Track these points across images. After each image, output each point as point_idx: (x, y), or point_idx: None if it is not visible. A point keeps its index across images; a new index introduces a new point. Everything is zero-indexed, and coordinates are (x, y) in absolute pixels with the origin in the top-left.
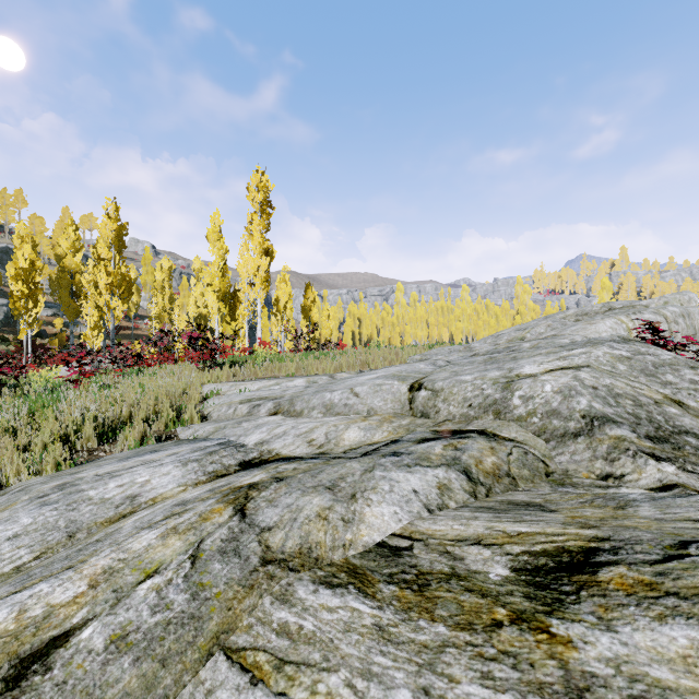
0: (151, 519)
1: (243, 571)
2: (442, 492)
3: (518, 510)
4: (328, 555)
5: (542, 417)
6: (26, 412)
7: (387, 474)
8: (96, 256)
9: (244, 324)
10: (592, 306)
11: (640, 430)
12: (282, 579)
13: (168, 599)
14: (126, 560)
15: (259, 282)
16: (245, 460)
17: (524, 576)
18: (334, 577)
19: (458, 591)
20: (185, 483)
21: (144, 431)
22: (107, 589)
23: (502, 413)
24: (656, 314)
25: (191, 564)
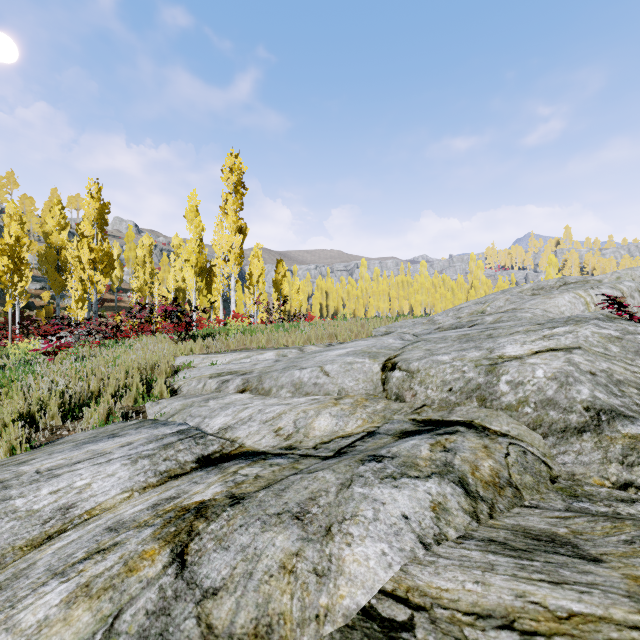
0: (71, 553)
1: None
2: (438, 514)
3: (545, 553)
4: (295, 636)
5: (536, 407)
6: None
7: (368, 491)
8: (80, 233)
9: (219, 297)
10: (547, 281)
11: None
12: None
13: None
14: None
15: (233, 258)
16: (203, 454)
17: None
18: None
19: None
20: (130, 487)
21: (110, 409)
22: None
23: (488, 400)
24: (613, 288)
25: None
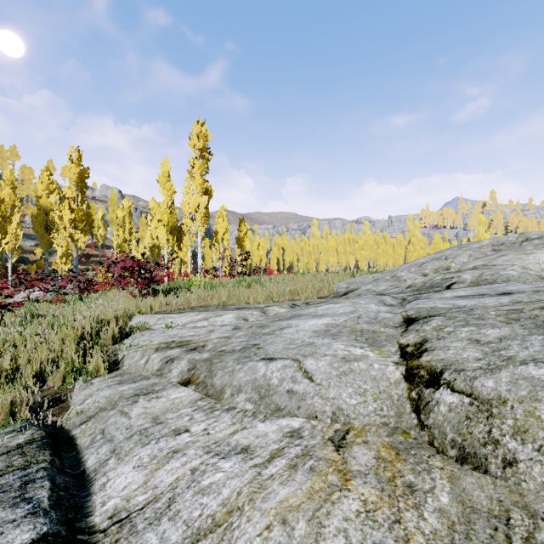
0: None
1: None
2: None
3: None
4: None
5: None
6: None
7: None
8: (62, 195)
9: (188, 253)
10: (507, 236)
11: None
12: None
13: None
14: None
15: (199, 217)
16: None
17: None
18: None
19: None
20: None
21: (14, 402)
22: None
23: None
24: None
25: None
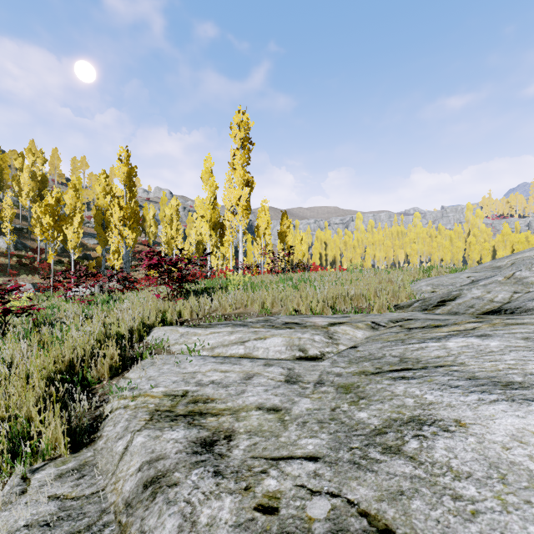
0: None
1: None
2: None
3: None
4: None
5: None
6: None
7: None
8: (112, 194)
9: (229, 249)
10: None
11: None
12: None
13: None
14: None
15: (240, 210)
16: None
17: None
18: None
19: None
20: None
21: None
22: None
23: None
24: None
25: None
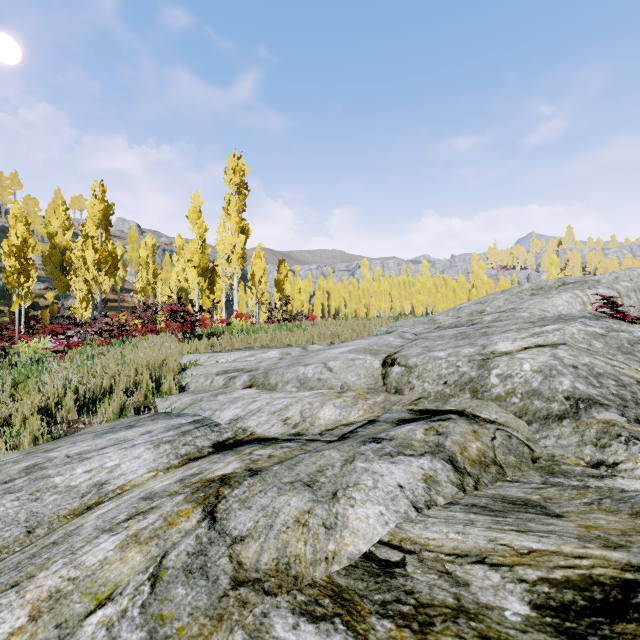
0: (114, 517)
1: (210, 597)
2: (429, 485)
3: (517, 512)
4: (308, 572)
5: (522, 397)
6: (11, 383)
7: (369, 466)
8: (84, 234)
9: (221, 297)
10: (546, 281)
11: (629, 414)
12: (256, 606)
13: (120, 639)
14: (76, 580)
15: (236, 258)
16: (219, 441)
17: (550, 617)
18: (317, 604)
19: (470, 638)
20: (155, 468)
21: (123, 403)
22: (49, 623)
23: (480, 392)
24: (610, 288)
25: (151, 587)
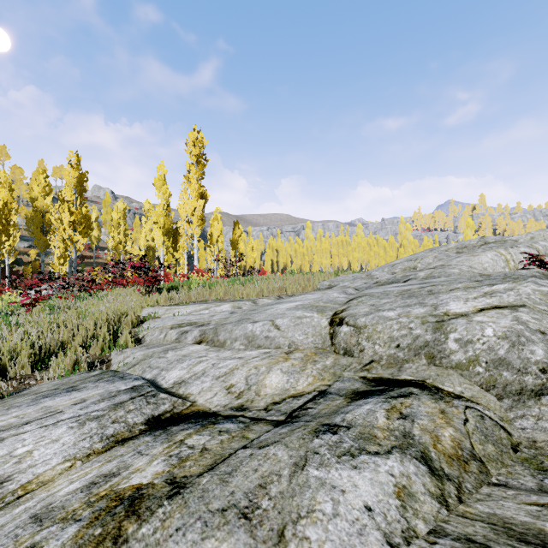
0: None
1: None
2: (404, 502)
3: None
4: None
5: (487, 367)
6: None
7: (325, 475)
8: (61, 198)
9: (183, 255)
10: (470, 240)
11: None
12: None
13: None
14: None
15: (195, 220)
16: (154, 415)
17: None
18: None
19: None
20: (73, 455)
21: (76, 359)
22: None
23: (437, 358)
24: (530, 247)
25: None
